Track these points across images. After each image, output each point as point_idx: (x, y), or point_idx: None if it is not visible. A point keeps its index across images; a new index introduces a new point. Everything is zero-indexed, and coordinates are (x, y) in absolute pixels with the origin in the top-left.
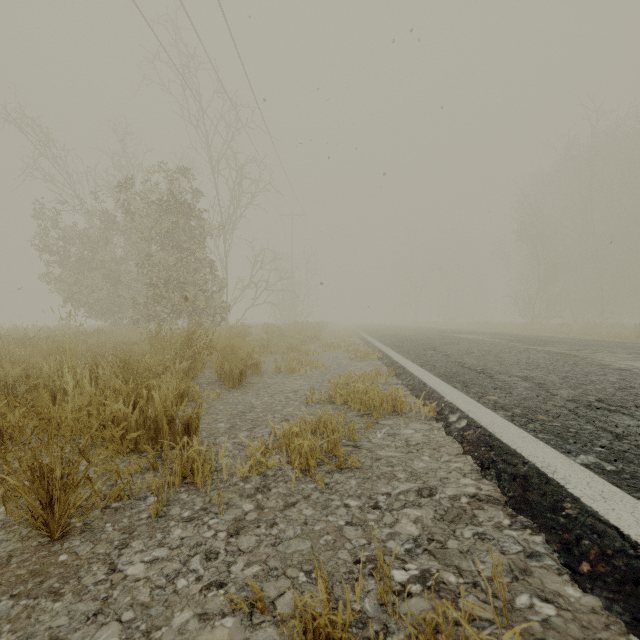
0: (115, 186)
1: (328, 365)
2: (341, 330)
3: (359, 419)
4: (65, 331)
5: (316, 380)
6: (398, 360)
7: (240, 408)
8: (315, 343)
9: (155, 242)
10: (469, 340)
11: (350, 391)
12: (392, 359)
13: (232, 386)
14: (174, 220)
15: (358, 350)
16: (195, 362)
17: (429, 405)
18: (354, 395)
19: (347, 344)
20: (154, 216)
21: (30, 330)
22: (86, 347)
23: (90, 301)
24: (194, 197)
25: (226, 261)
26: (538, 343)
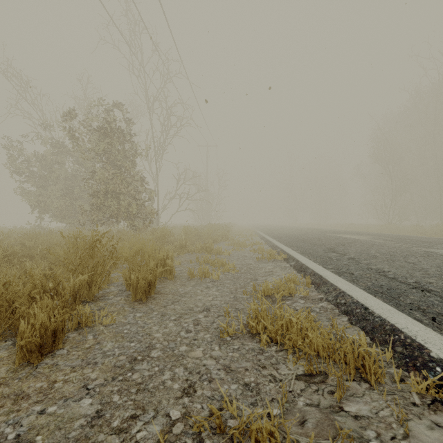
0: (63, 115)
1: (238, 266)
2: (243, 230)
3: (304, 389)
4: (29, 231)
5: (229, 289)
6: (307, 264)
7: (132, 348)
8: (225, 241)
9: (98, 161)
10: (356, 241)
11: (278, 325)
12: (300, 262)
13: (139, 298)
14: (111, 142)
15: (262, 250)
16: (96, 274)
17: (428, 378)
18: (281, 326)
19: (251, 243)
20: (95, 139)
21: (5, 230)
22: (11, 251)
23: (52, 208)
24: (129, 126)
25: (157, 178)
26: (424, 245)
